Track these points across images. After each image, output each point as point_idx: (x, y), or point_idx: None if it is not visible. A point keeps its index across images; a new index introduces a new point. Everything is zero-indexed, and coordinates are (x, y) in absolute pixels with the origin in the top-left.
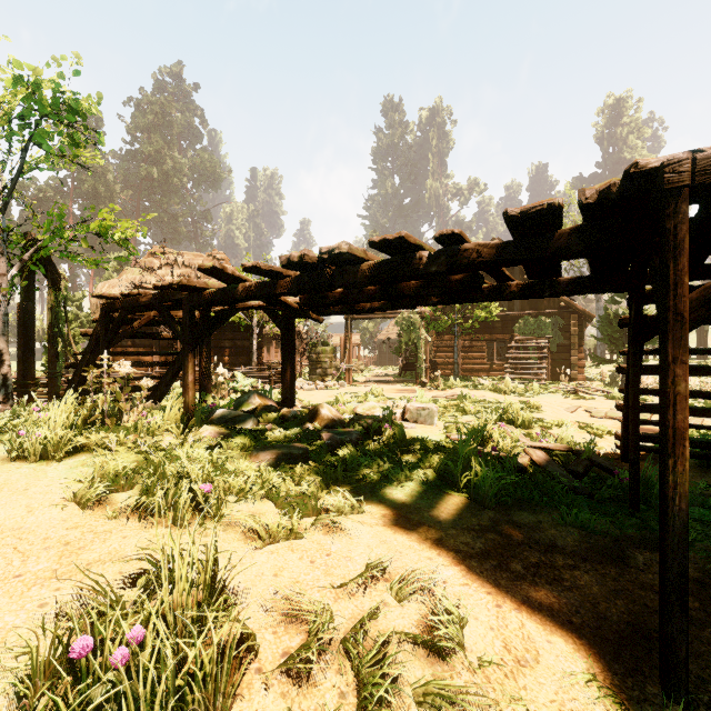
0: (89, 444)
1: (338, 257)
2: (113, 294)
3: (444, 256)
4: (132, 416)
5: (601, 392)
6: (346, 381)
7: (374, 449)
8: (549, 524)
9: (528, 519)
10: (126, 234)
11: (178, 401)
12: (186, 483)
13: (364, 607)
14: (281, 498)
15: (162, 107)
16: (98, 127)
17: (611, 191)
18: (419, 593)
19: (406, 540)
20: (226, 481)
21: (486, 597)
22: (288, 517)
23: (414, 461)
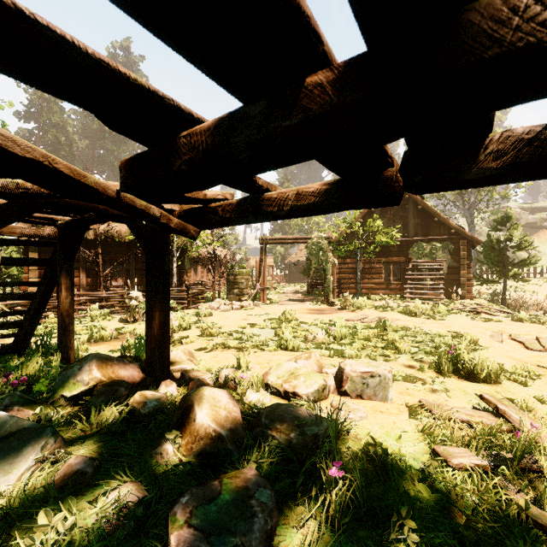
0: None
1: None
2: None
3: None
4: None
5: (500, 312)
6: (260, 300)
7: None
8: None
9: None
10: None
11: None
12: None
13: None
14: None
15: None
16: None
17: None
18: None
19: None
20: None
21: None
22: None
23: None
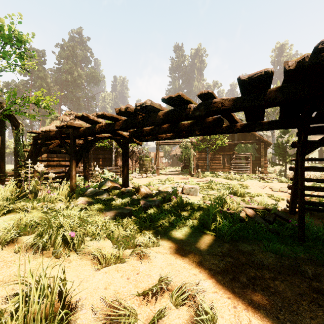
0: (18, 208)
1: (145, 108)
2: (38, 131)
3: (203, 106)
4: (44, 192)
5: (275, 179)
6: (156, 174)
7: (167, 209)
8: (258, 251)
9: (247, 248)
10: (47, 103)
11: (66, 185)
12: (61, 231)
13: (156, 310)
14: (115, 238)
15: (73, 48)
16: (43, 57)
17: (305, 61)
18: (188, 299)
19: (182, 263)
20: (85, 229)
21: (227, 300)
22: (117, 249)
23: (187, 215)
